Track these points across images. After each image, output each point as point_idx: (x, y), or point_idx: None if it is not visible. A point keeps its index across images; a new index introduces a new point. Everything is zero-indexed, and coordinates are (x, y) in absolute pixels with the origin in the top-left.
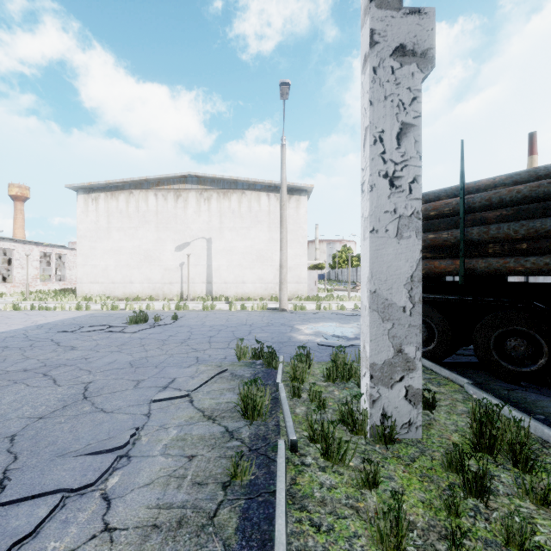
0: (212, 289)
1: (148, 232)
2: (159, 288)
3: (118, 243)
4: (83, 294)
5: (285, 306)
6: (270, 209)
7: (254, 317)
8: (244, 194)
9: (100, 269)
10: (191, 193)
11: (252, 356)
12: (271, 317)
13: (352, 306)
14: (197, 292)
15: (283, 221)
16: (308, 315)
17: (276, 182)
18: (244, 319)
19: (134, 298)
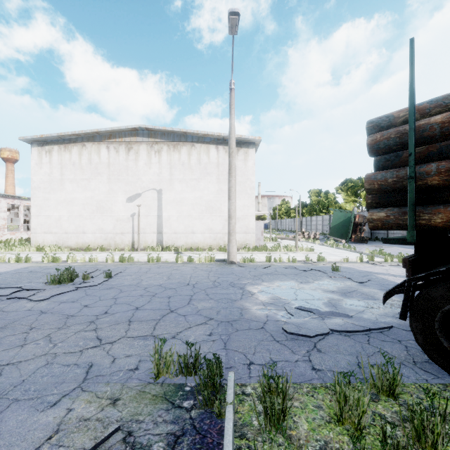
0: (162, 239)
1: (100, 184)
2: (111, 238)
3: (71, 194)
4: (37, 244)
5: (234, 258)
6: (219, 161)
7: (200, 272)
8: (194, 146)
9: (53, 219)
10: (142, 145)
11: (180, 370)
12: (219, 272)
13: (301, 256)
14: (148, 242)
15: (232, 169)
16: (259, 269)
17: (225, 135)
18: (188, 276)
19: (85, 248)
